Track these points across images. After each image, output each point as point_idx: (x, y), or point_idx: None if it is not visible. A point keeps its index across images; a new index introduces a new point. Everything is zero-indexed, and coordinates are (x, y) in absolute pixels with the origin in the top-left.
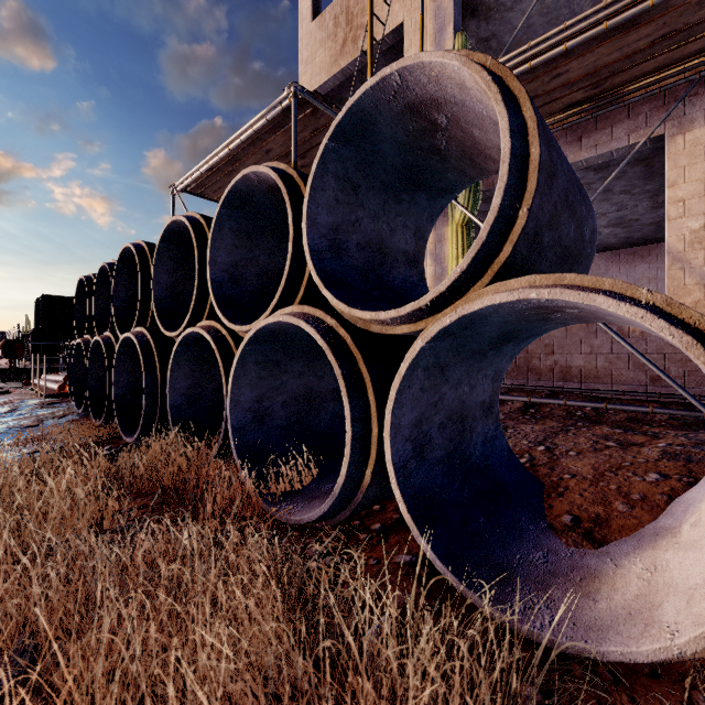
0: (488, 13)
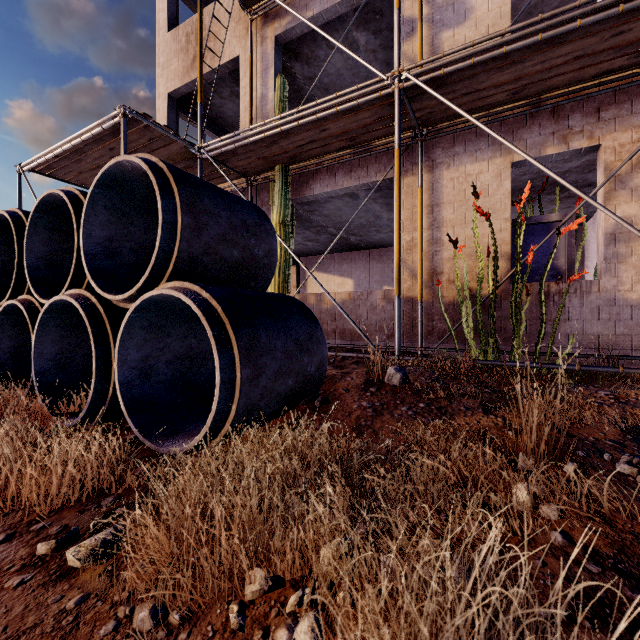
0: (308, 60)
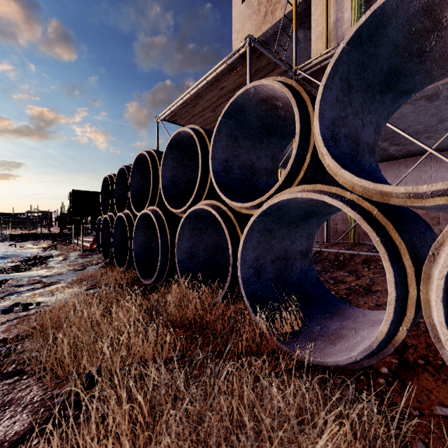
0: None
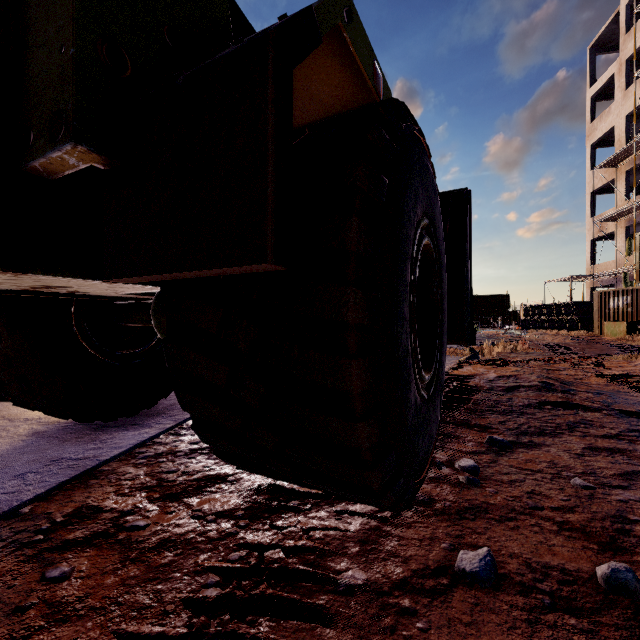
0: None
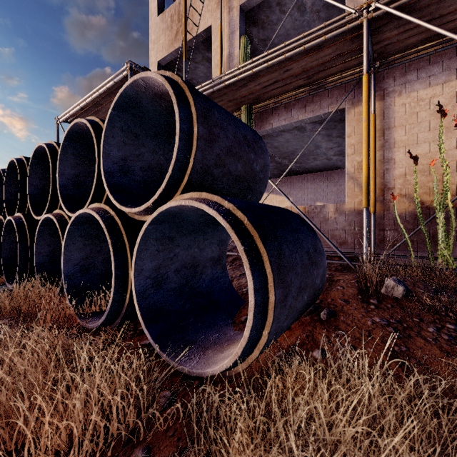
0: (263, 25)
